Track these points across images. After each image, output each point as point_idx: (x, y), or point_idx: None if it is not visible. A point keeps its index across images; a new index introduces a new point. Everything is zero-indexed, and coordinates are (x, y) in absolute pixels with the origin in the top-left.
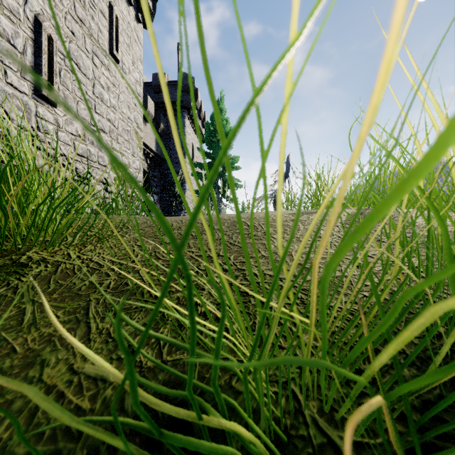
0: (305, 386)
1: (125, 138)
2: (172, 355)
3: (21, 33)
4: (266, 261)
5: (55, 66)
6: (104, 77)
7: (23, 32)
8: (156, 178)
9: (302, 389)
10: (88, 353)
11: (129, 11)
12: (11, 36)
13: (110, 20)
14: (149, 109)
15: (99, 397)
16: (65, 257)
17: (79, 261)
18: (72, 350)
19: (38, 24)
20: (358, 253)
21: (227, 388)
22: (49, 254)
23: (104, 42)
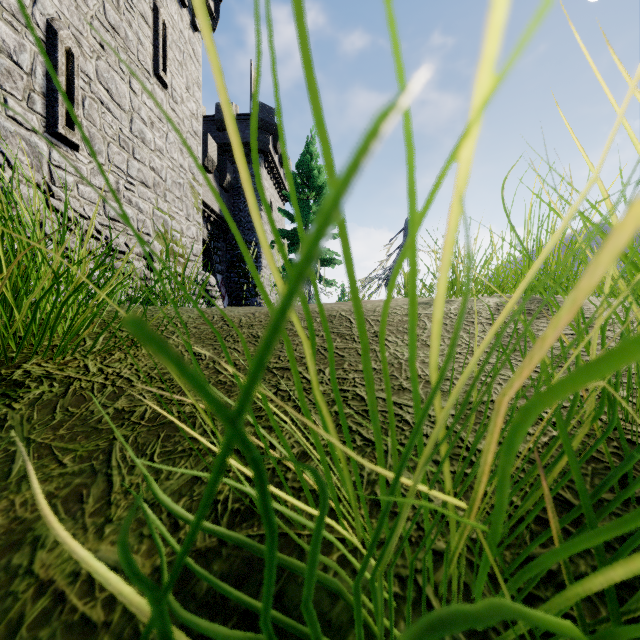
0: (444, 591)
1: (176, 194)
2: (235, 529)
3: (28, 45)
4: (378, 377)
5: (76, 93)
6: (147, 109)
7: (30, 44)
8: (220, 251)
9: (438, 591)
10: (85, 559)
11: (181, 15)
12: (14, 50)
13: (155, 28)
14: (210, 153)
15: (119, 601)
16: (80, 370)
17: (102, 376)
18: (83, 521)
19: (52, 33)
20: (514, 365)
21: (319, 586)
22: (57, 366)
23: (147, 58)
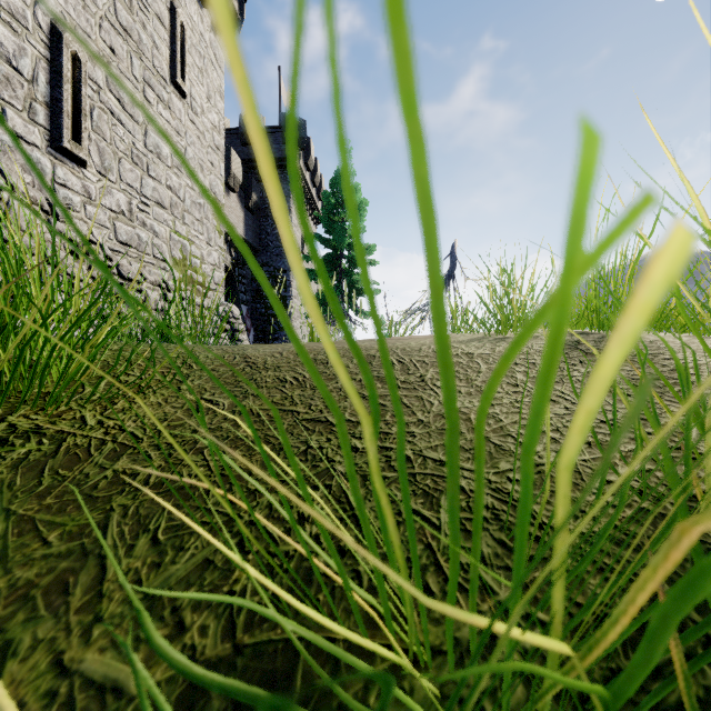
0: None
1: (196, 216)
2: (254, 630)
3: (29, 49)
4: (427, 431)
5: (83, 102)
6: (163, 120)
7: (32, 48)
8: (246, 279)
9: None
10: None
11: (201, 16)
12: (13, 54)
13: (172, 31)
14: (234, 170)
15: None
16: (75, 423)
17: (101, 430)
18: (66, 619)
19: (56, 35)
20: None
21: None
22: (48, 418)
23: (163, 64)
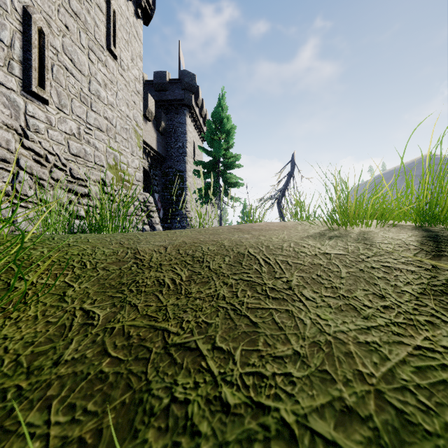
0: None
1: (123, 136)
2: None
3: (8, 25)
4: (306, 373)
5: (46, 61)
6: (101, 74)
7: (10, 24)
8: (157, 177)
9: None
10: None
11: (127, 6)
12: None
13: (107, 15)
14: (150, 107)
15: None
16: None
17: None
18: None
19: (27, 16)
20: None
21: None
22: None
23: (101, 37)
